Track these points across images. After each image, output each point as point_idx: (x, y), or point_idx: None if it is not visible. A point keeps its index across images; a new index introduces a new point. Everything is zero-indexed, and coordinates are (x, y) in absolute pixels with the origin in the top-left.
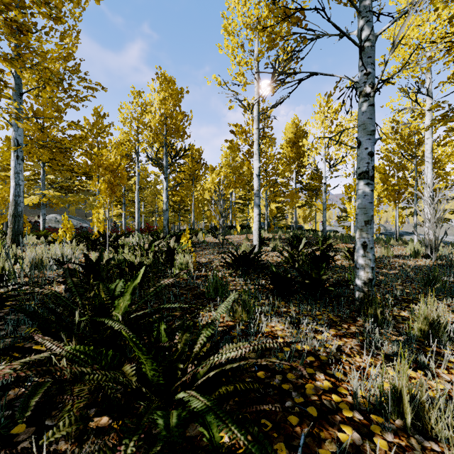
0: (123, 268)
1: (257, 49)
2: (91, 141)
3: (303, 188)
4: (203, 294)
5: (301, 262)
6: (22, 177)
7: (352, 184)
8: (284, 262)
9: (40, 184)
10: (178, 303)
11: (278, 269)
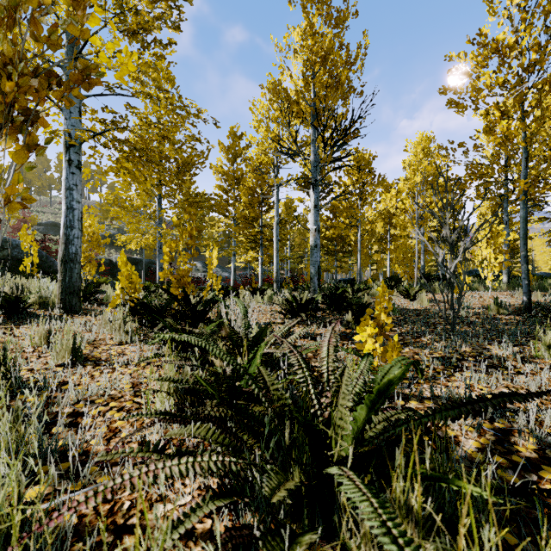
0: None
1: None
2: (228, 171)
3: None
4: None
5: None
6: (78, 196)
7: None
8: None
9: None
10: None
11: None
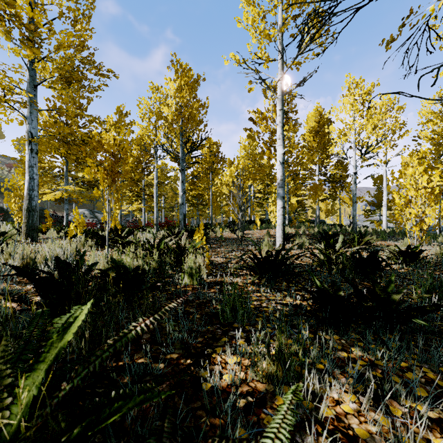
0: (106, 278)
1: (281, 19)
2: None
3: (327, 180)
4: (216, 314)
5: (342, 266)
6: (36, 171)
7: (384, 175)
8: (317, 265)
9: (71, 182)
10: (179, 333)
11: (323, 283)
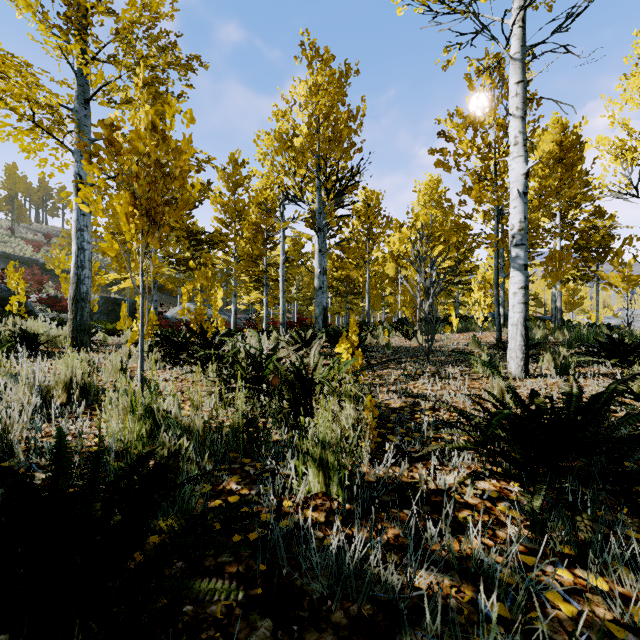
0: None
1: None
2: (227, 201)
3: (574, 246)
4: None
5: None
6: (88, 237)
7: None
8: None
9: (175, 266)
10: None
11: None
